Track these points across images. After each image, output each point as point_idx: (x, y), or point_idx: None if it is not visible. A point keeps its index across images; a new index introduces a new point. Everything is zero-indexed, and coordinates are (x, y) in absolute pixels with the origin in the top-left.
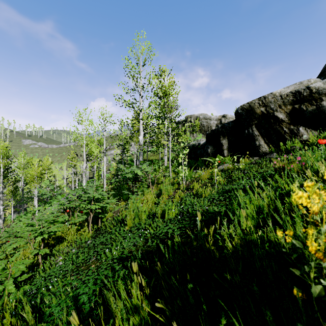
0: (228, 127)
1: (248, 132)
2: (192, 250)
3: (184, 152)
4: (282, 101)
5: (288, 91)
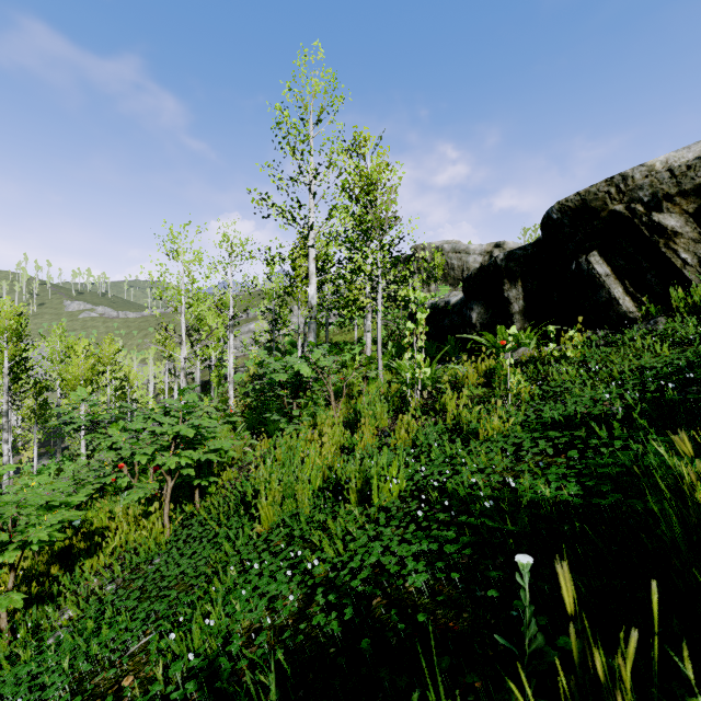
0: (525, 258)
1: (578, 267)
2: (493, 695)
3: (418, 317)
4: (675, 183)
5: (689, 158)
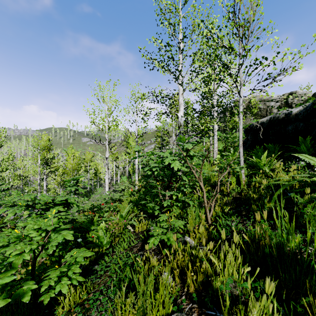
0: None
1: None
2: None
3: None
4: None
5: None
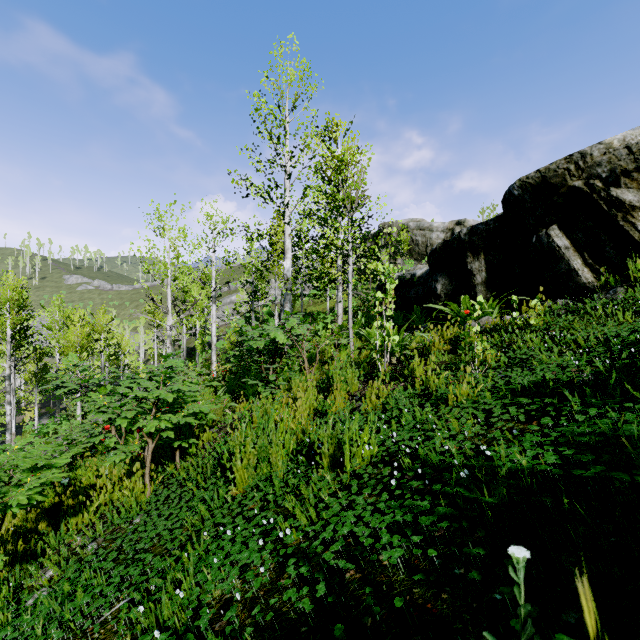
0: (487, 233)
1: (538, 240)
2: None
3: (387, 287)
4: (633, 159)
5: None
